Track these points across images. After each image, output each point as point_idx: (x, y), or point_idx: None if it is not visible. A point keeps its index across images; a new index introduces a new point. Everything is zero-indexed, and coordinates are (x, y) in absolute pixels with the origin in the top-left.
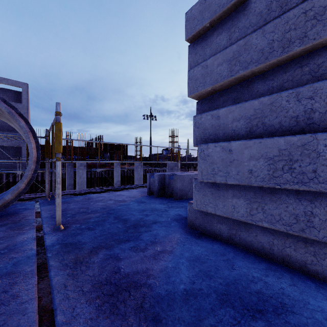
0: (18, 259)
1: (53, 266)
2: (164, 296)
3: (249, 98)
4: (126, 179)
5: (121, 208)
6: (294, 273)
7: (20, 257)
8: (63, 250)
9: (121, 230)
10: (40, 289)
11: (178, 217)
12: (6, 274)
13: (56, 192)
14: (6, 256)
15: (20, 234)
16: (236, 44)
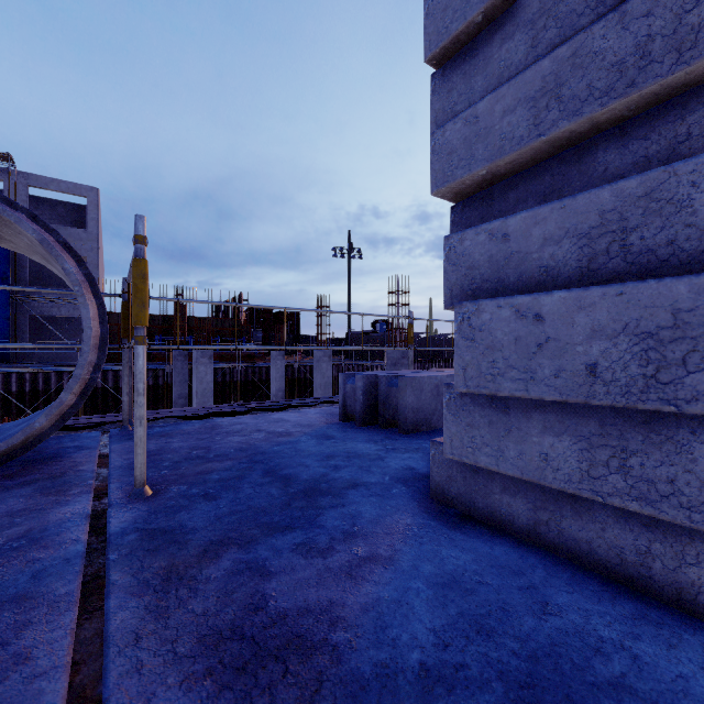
0: (44, 563)
1: (118, 586)
2: (370, 680)
3: (583, 188)
4: (297, 385)
5: (280, 449)
6: None
7: (50, 560)
8: (143, 546)
9: (276, 501)
10: (81, 642)
11: (407, 474)
12: (14, 600)
13: (137, 414)
14: (22, 556)
15: (59, 504)
16: (550, 58)
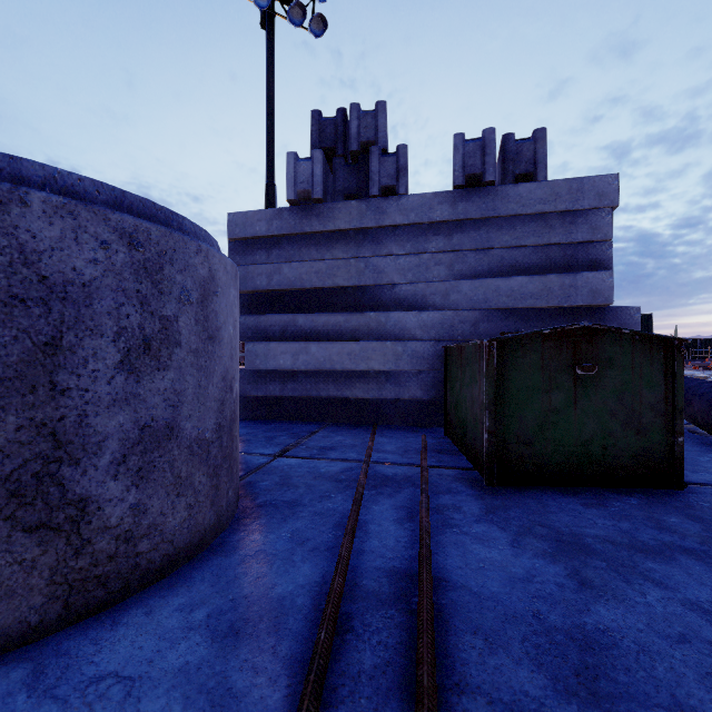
0: None
1: None
2: None
3: (282, 306)
4: None
5: None
6: (306, 422)
7: None
8: None
9: None
10: None
11: None
12: None
13: None
14: None
15: None
16: (273, 265)
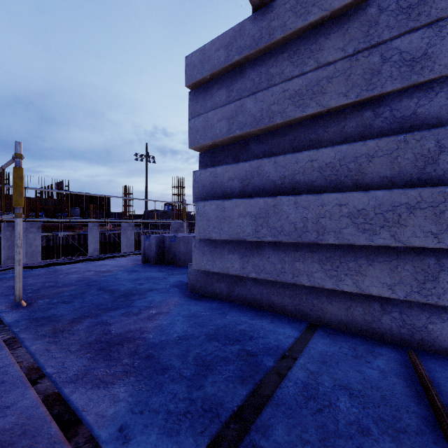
0: None
1: (27, 338)
2: (157, 343)
3: (247, 157)
4: (108, 246)
5: (106, 279)
6: (275, 315)
7: None
8: (34, 324)
9: (108, 300)
10: (17, 357)
11: (178, 283)
12: None
13: (16, 259)
14: None
15: None
16: (234, 104)
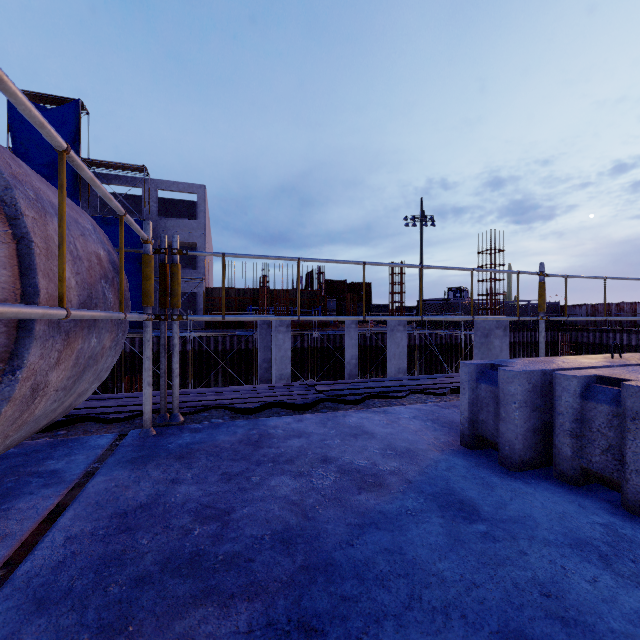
0: None
1: None
2: None
3: None
4: (369, 352)
5: (366, 555)
6: None
7: None
8: None
9: None
10: None
11: None
12: None
13: None
14: None
15: None
16: None
